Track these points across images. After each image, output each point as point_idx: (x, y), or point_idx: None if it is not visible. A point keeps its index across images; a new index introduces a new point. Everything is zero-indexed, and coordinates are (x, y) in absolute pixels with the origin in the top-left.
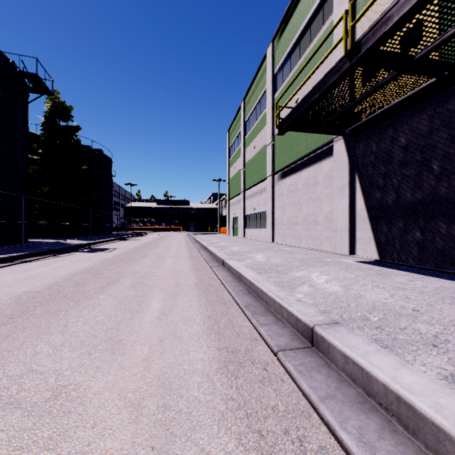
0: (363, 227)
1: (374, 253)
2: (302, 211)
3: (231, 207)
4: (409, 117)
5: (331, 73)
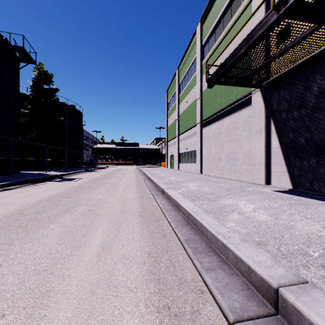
0: (278, 162)
1: (288, 184)
2: (225, 150)
3: (169, 147)
4: (322, 69)
5: (258, 28)
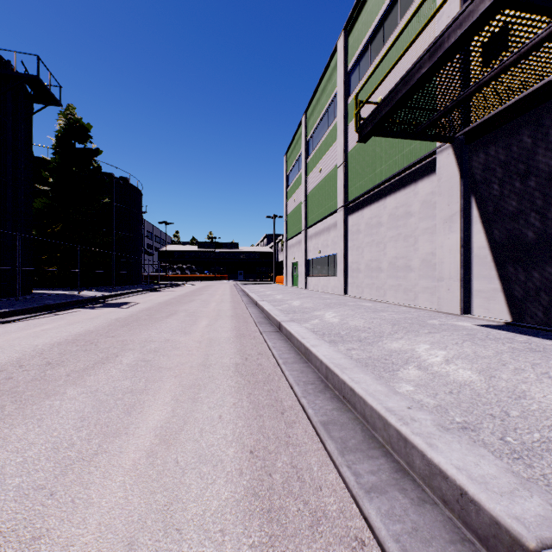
0: (484, 275)
1: (503, 312)
2: (387, 253)
3: (289, 249)
4: None
5: (453, 27)
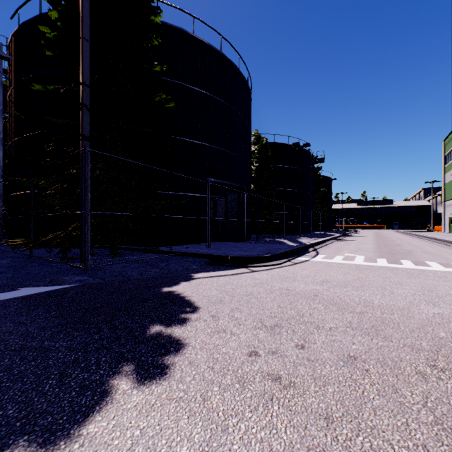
0: None
1: None
2: None
3: (446, 208)
4: None
5: None
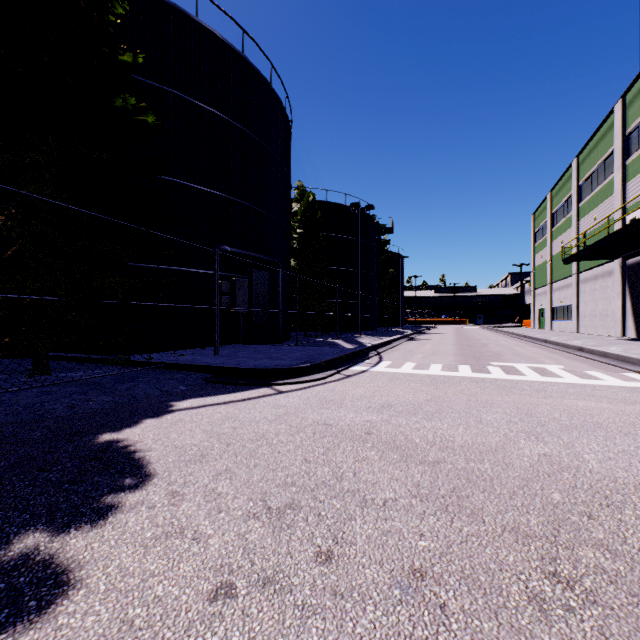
0: (629, 319)
1: (634, 335)
2: (598, 307)
3: (536, 297)
4: None
5: (581, 251)
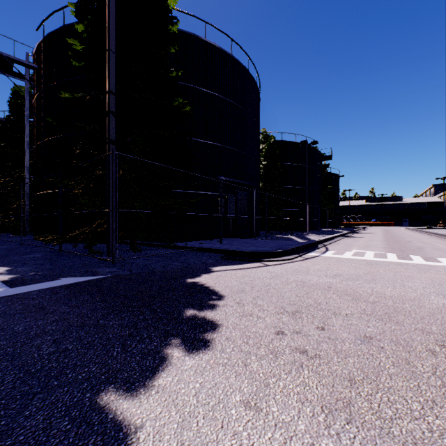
0: None
1: None
2: None
3: None
4: None
5: None
